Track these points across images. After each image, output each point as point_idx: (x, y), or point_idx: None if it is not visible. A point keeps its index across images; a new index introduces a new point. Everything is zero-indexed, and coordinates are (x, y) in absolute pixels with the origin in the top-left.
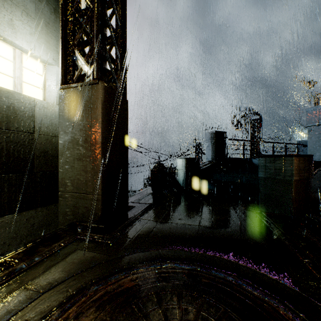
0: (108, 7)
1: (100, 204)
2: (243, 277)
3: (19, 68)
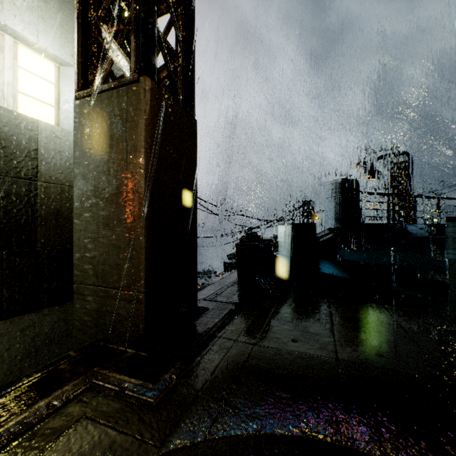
0: None
1: (142, 310)
2: None
3: (11, 69)
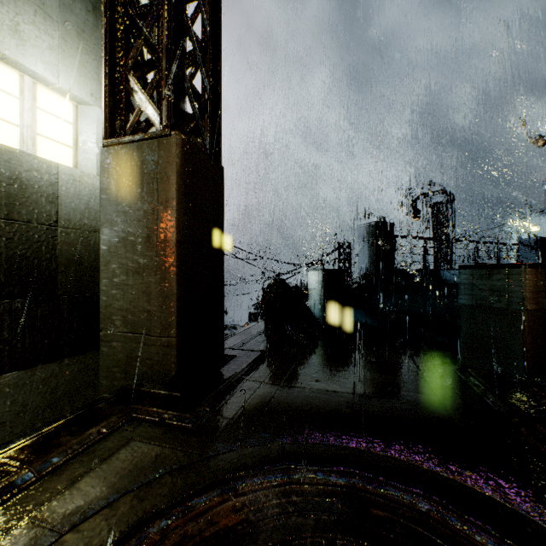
0: None
1: (174, 354)
2: (449, 503)
3: (30, 111)
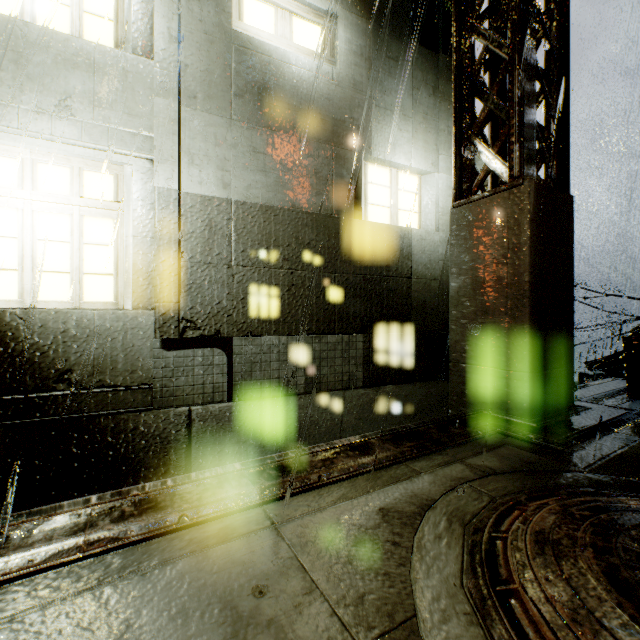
0: (536, 42)
1: (526, 388)
2: None
3: (394, 194)
